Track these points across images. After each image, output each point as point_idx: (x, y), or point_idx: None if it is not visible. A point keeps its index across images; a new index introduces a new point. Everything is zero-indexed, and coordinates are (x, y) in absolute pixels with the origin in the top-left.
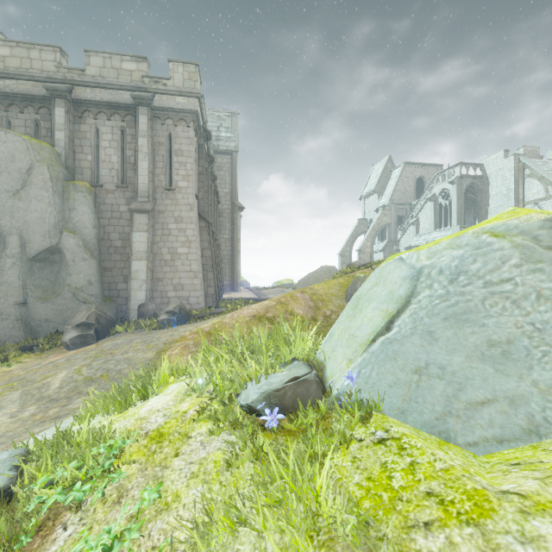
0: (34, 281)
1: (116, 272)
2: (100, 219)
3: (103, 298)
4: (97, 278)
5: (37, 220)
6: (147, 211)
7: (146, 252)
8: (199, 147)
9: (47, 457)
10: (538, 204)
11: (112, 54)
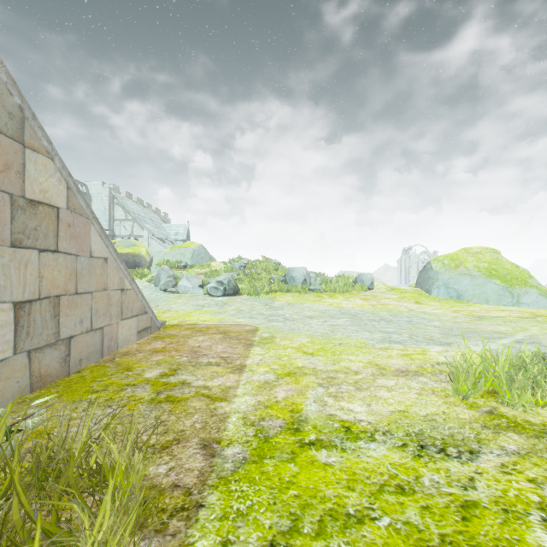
0: None
1: None
2: None
3: None
4: None
5: None
6: None
7: None
8: None
9: None
10: (122, 222)
11: None
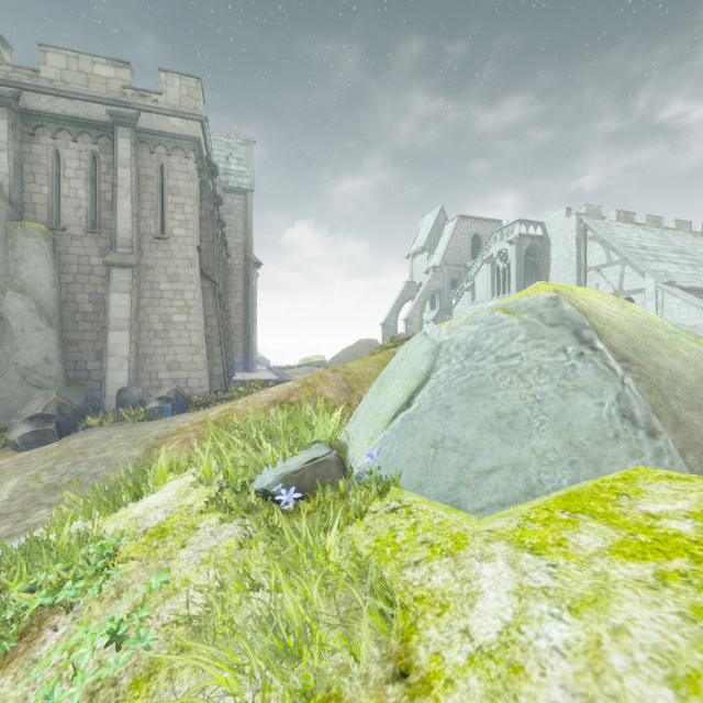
0: None
1: (86, 347)
2: (61, 274)
3: (66, 382)
4: (57, 354)
5: None
6: (131, 266)
7: (128, 320)
8: (202, 185)
9: (22, 564)
10: (600, 271)
11: (79, 53)
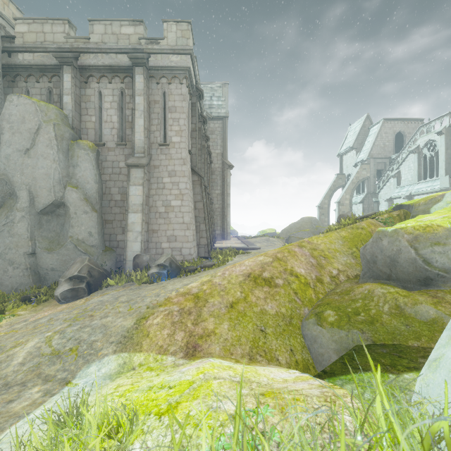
0: (42, 233)
1: (116, 224)
2: (102, 175)
3: (103, 249)
4: (97, 230)
5: (43, 176)
6: (143, 166)
7: (141, 205)
8: (192, 106)
9: None
10: None
11: (112, 21)
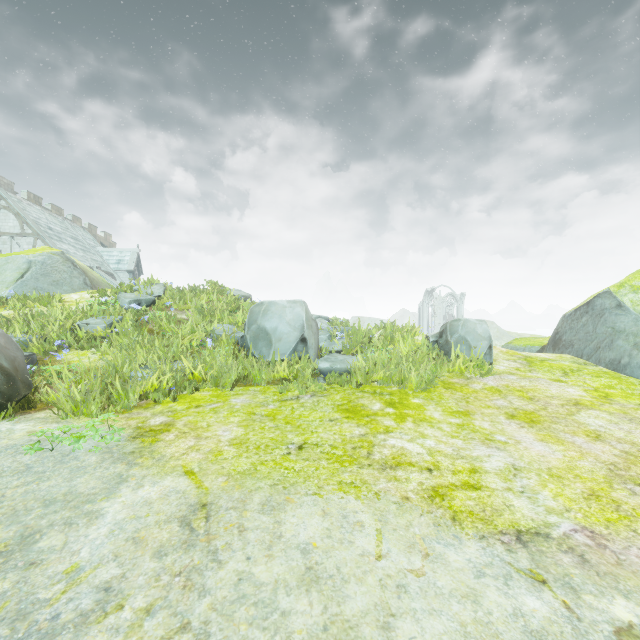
0: None
1: None
2: None
3: None
4: None
5: None
6: None
7: None
8: None
9: None
10: (15, 238)
11: None
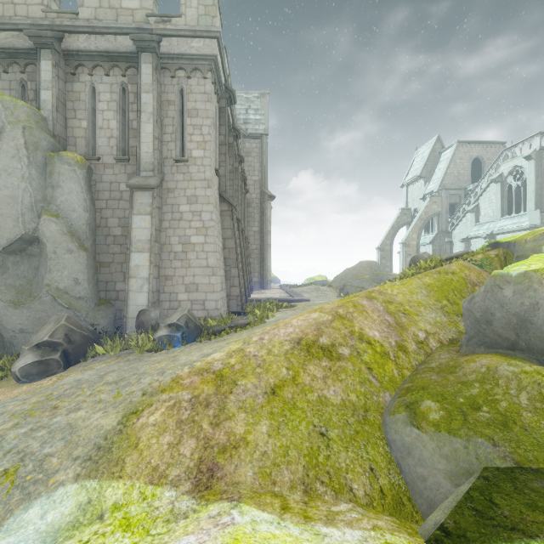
0: (6, 280)
1: (115, 268)
2: (96, 201)
3: (96, 302)
4: (86, 275)
5: (7, 199)
6: (151, 188)
7: (148, 241)
8: (220, 111)
9: None
10: None
11: None
